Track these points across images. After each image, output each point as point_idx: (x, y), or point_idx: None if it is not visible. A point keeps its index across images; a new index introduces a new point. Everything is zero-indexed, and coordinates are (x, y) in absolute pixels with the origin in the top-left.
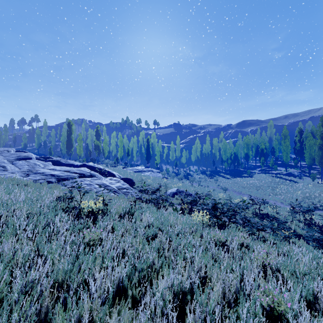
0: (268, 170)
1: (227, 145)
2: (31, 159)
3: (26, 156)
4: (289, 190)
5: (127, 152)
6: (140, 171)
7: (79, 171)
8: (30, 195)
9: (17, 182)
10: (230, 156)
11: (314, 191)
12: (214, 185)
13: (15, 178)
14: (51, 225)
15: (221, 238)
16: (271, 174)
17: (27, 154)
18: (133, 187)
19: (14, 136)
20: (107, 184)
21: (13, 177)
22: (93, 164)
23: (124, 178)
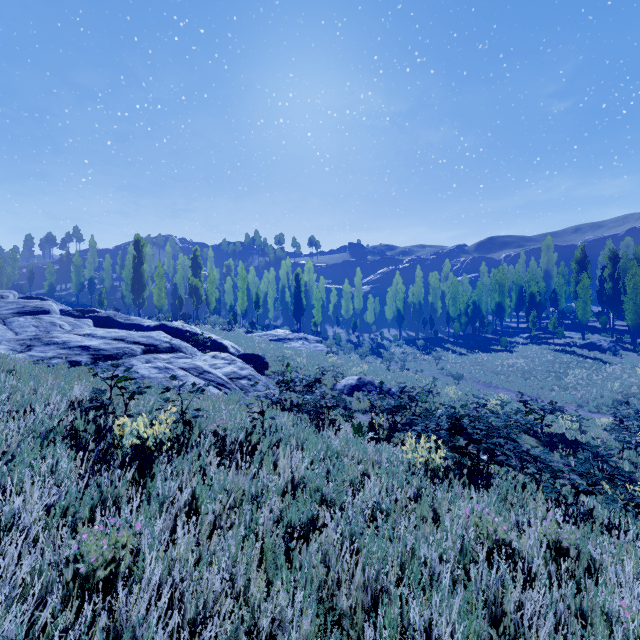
0: (545, 337)
1: (458, 286)
2: (48, 314)
3: (38, 308)
4: (593, 379)
5: (256, 301)
6: (281, 340)
7: (147, 339)
8: (4, 397)
9: None
10: (466, 308)
11: None
12: (433, 369)
13: None
14: None
15: (499, 533)
16: (551, 346)
17: (41, 303)
18: (265, 374)
19: (30, 268)
20: (204, 369)
21: None
22: (181, 325)
23: (246, 354)
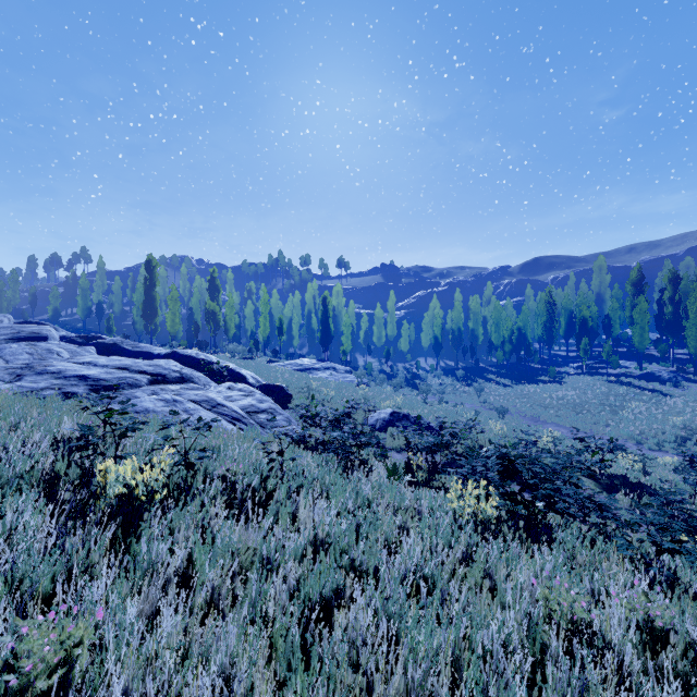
0: (598, 367)
1: (502, 310)
2: (45, 340)
3: (34, 333)
4: (653, 414)
5: (279, 327)
6: (307, 370)
7: (154, 368)
8: None
9: None
10: (510, 335)
11: None
12: (474, 402)
13: None
14: None
15: (576, 611)
16: (605, 377)
17: (38, 328)
18: (288, 408)
19: (32, 291)
20: (218, 402)
21: None
22: (194, 353)
23: (266, 385)
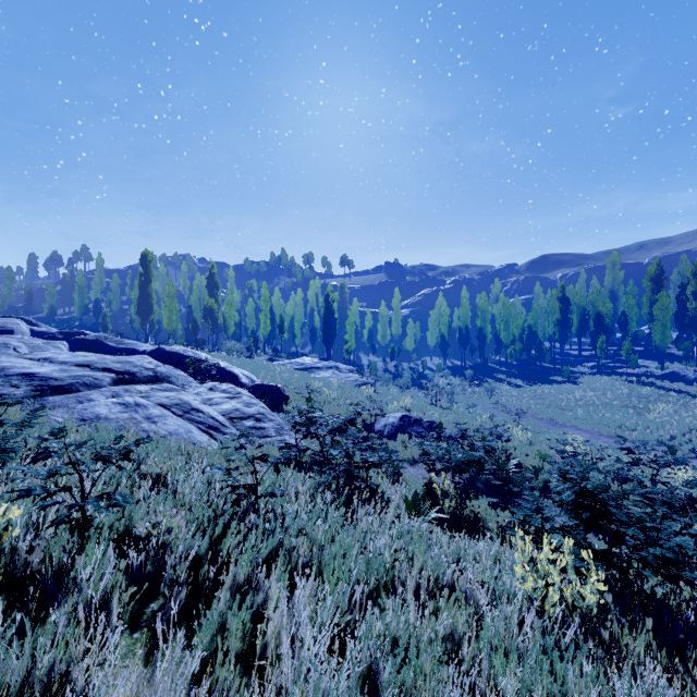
0: (615, 366)
1: (511, 308)
2: (10, 335)
3: None
4: (683, 417)
5: (280, 325)
6: (308, 369)
7: (123, 365)
8: None
9: None
10: (521, 333)
11: None
12: (486, 404)
13: None
14: None
15: None
16: (624, 377)
17: (4, 321)
18: (283, 411)
19: (28, 289)
20: (193, 406)
21: None
22: (182, 349)
23: (260, 385)
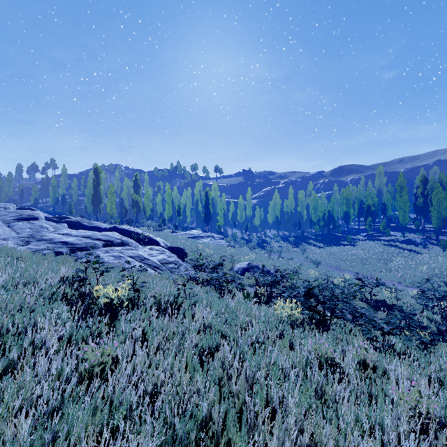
0: (377, 235)
1: (318, 200)
2: (37, 220)
3: (30, 215)
4: (409, 264)
5: (178, 210)
6: (196, 237)
7: (106, 237)
8: (18, 274)
9: (7, 253)
10: (323, 215)
11: (446, 265)
12: (300, 257)
13: (6, 247)
14: (30, 333)
15: (328, 354)
16: (382, 242)
17: (32, 213)
18: (185, 261)
19: (21, 187)
20: (145, 257)
21: (3, 246)
22: (127, 227)
23: (172, 247)
